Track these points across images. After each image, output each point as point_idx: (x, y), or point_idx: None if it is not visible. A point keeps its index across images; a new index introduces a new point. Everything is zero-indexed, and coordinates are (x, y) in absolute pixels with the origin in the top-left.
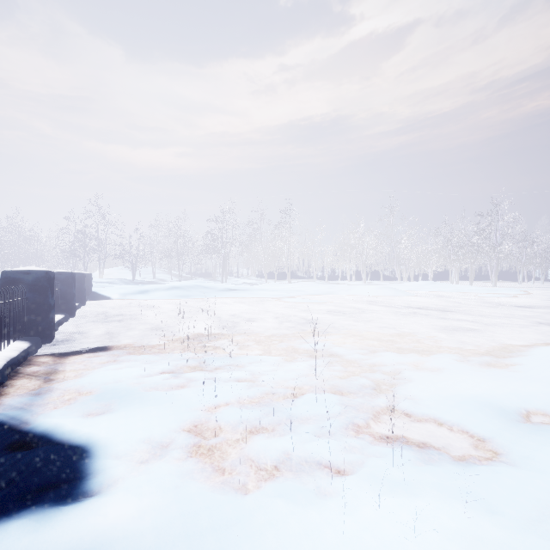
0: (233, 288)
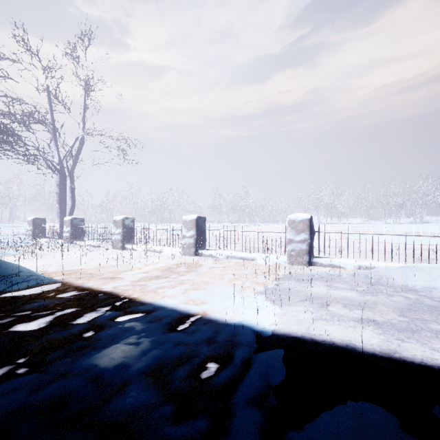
0: (17, 226)
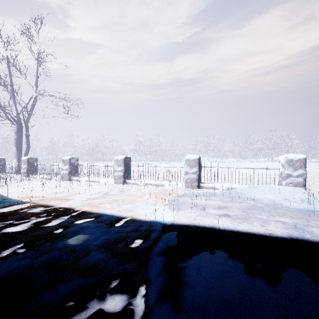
0: None
